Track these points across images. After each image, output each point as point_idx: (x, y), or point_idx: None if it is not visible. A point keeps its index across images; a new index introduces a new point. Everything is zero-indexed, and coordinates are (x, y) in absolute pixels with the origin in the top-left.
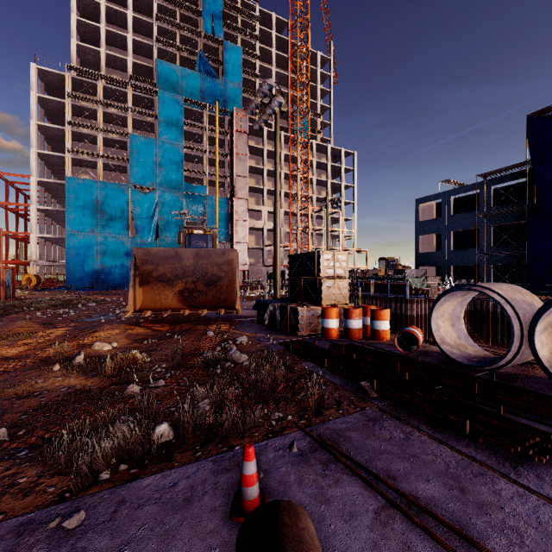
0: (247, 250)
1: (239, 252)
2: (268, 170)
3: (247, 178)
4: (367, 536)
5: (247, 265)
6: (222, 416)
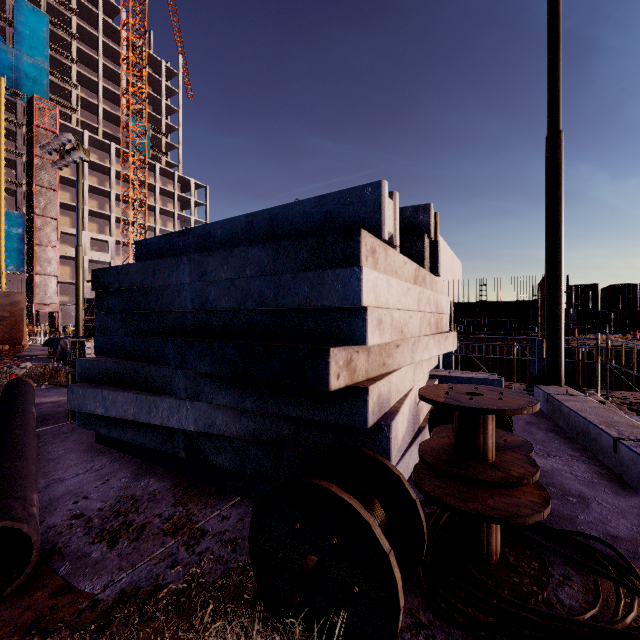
0: (56, 285)
1: (43, 287)
2: (91, 186)
3: (57, 191)
4: (61, 393)
5: (56, 304)
6: (1, 384)
